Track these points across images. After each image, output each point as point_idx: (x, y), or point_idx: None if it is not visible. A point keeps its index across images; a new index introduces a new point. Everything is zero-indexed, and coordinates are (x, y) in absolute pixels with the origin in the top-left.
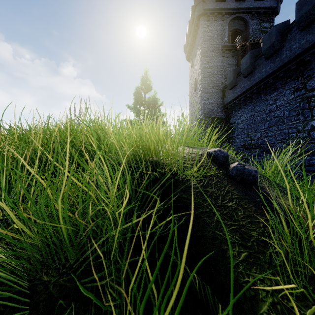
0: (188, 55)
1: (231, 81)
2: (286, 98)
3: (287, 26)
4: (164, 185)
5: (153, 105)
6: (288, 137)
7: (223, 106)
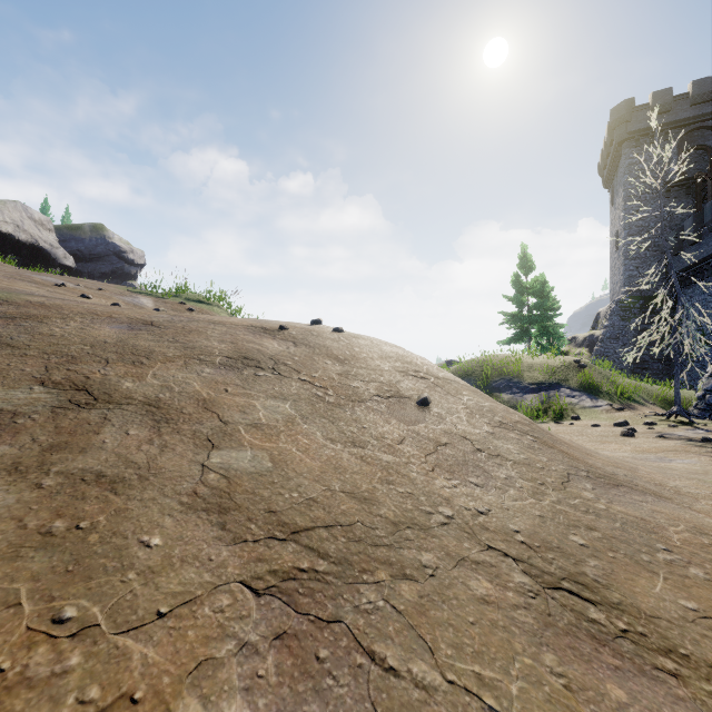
0: (607, 183)
1: (672, 246)
2: None
3: None
4: (558, 368)
5: (543, 293)
6: None
7: (666, 277)
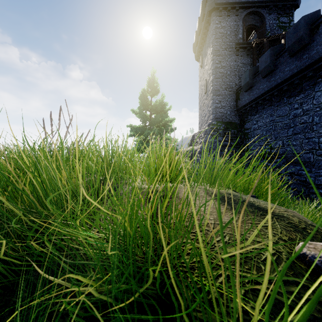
0: (198, 55)
1: (246, 82)
2: (316, 101)
3: (317, 17)
4: None
5: (160, 109)
6: (318, 147)
7: (237, 109)
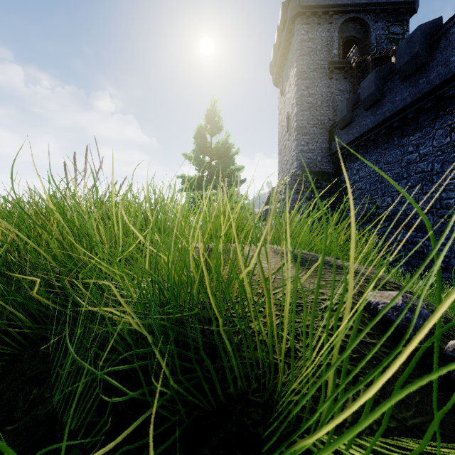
0: (277, 78)
1: (343, 116)
2: (437, 143)
3: (438, 27)
4: None
5: (224, 153)
6: (440, 205)
7: (330, 154)
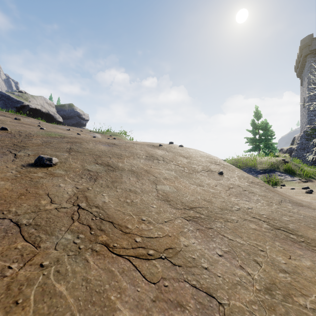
0: (298, 75)
1: None
2: None
3: None
4: (274, 162)
5: (266, 128)
6: None
7: None
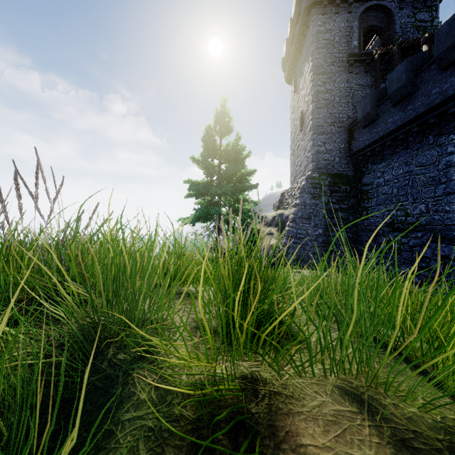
0: (289, 75)
1: (366, 113)
2: None
3: None
4: None
5: (234, 156)
6: None
7: (350, 154)
